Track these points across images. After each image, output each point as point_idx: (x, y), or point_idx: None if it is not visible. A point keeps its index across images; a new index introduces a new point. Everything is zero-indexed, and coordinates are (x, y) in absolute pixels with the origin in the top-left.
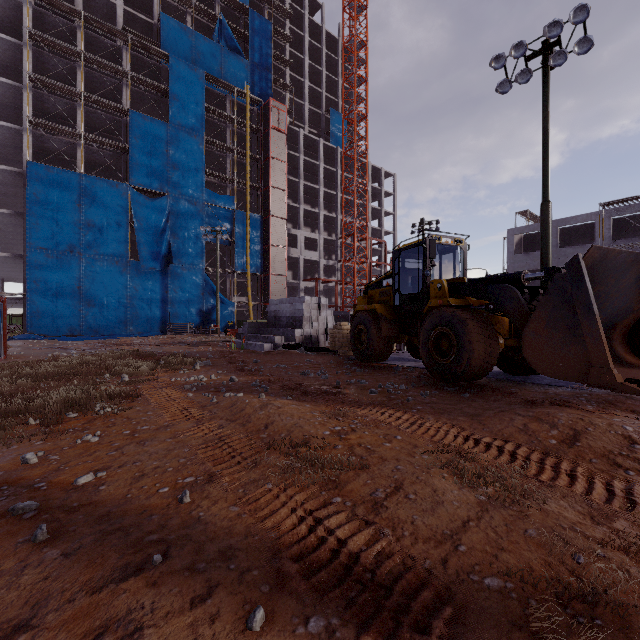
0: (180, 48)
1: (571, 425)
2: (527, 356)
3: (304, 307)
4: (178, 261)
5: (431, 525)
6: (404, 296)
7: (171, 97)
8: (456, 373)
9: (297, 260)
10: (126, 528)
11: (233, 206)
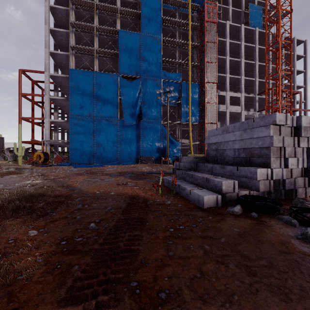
0: None
1: None
2: None
3: (271, 132)
4: (146, 118)
5: None
6: None
7: (142, 17)
8: None
9: (224, 114)
10: None
11: (180, 79)
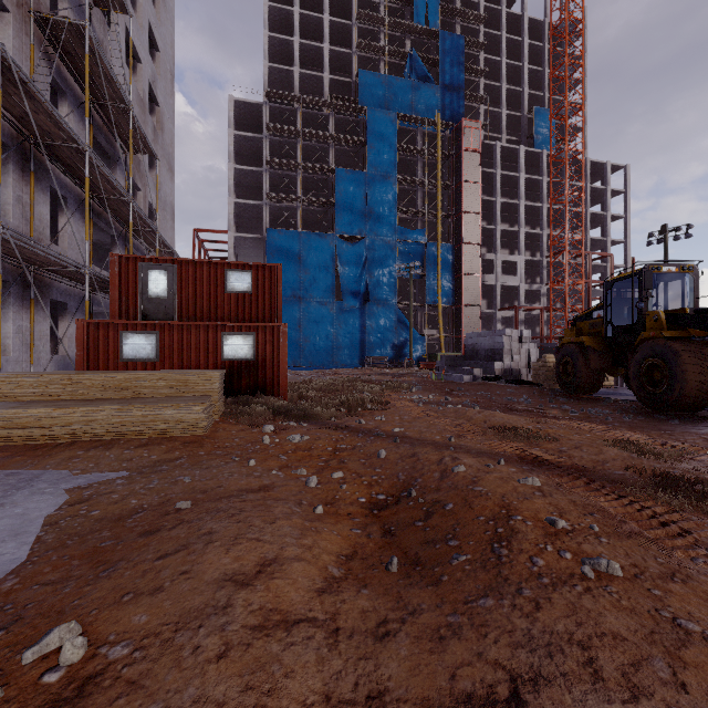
0: (374, 97)
1: None
2: None
3: (504, 340)
4: (374, 298)
5: (592, 458)
6: (617, 328)
7: (368, 147)
8: (668, 402)
9: (492, 287)
10: (430, 443)
11: (424, 239)
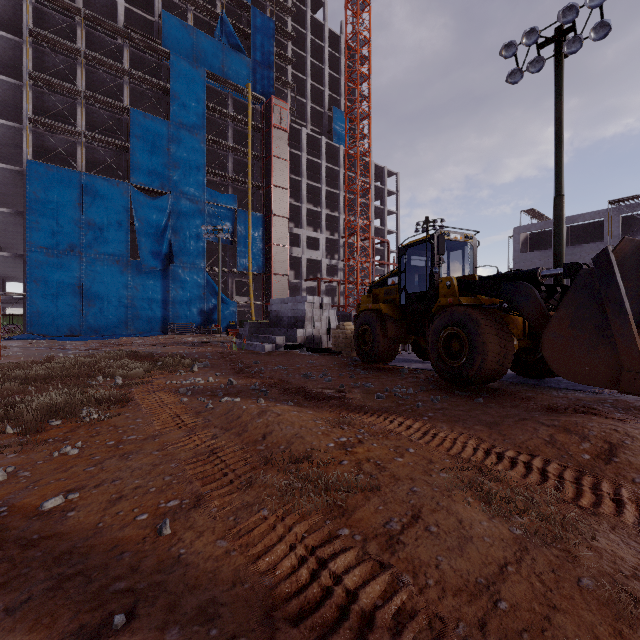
0: (181, 46)
1: (604, 437)
2: (548, 359)
3: (306, 307)
4: (179, 260)
5: (460, 570)
6: (410, 295)
7: (172, 95)
8: (468, 376)
9: (299, 259)
10: (89, 571)
11: (235, 205)
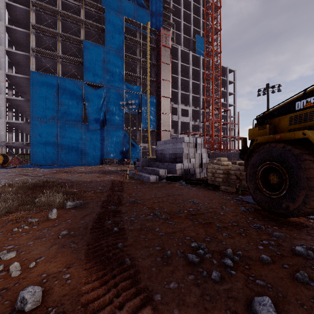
0: (112, 7)
1: None
2: None
3: (183, 146)
4: (109, 123)
5: None
6: None
7: (106, 31)
8: None
9: (176, 122)
10: None
11: (140, 91)
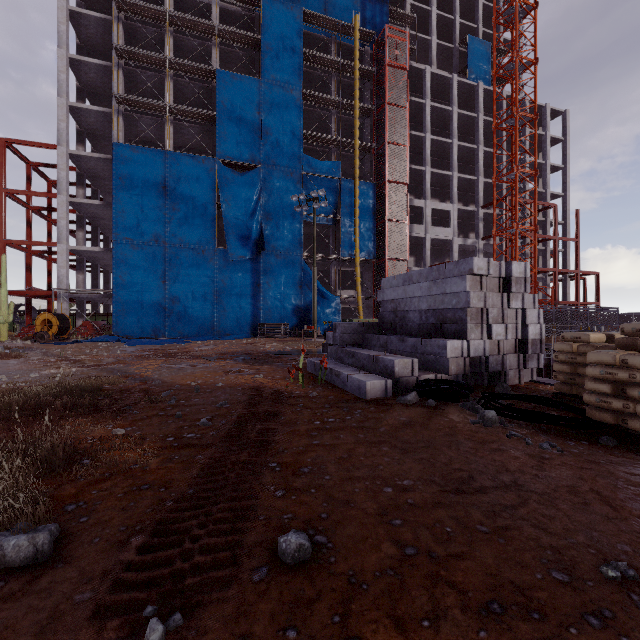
0: None
1: None
2: None
3: (468, 285)
4: (271, 247)
5: None
6: None
7: (263, 47)
8: None
9: (421, 241)
10: None
11: (338, 174)
